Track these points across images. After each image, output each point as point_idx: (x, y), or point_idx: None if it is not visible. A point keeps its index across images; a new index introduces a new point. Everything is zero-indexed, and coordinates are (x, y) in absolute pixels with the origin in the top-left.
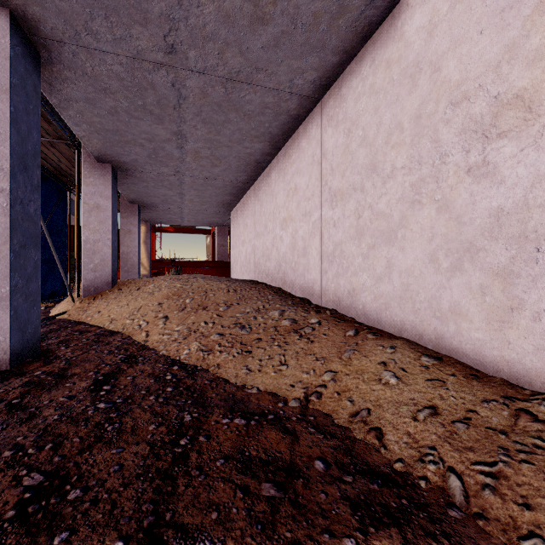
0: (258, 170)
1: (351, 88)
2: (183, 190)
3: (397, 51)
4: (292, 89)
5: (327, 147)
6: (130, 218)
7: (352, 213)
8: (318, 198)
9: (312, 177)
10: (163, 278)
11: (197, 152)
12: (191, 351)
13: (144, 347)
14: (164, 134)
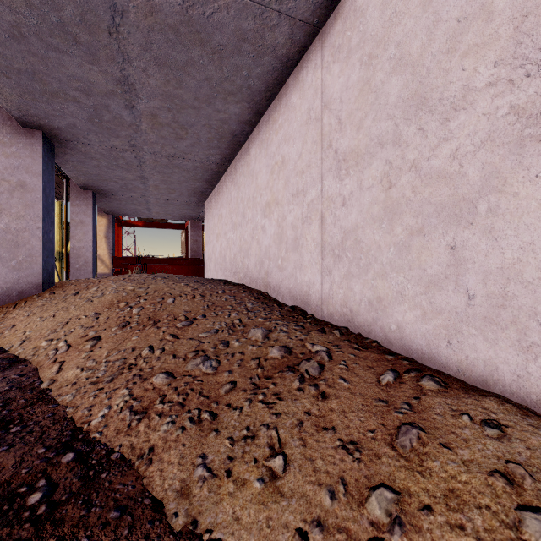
0: (234, 147)
1: None
2: (144, 172)
3: None
4: (282, 5)
5: (331, 93)
6: (83, 207)
7: (377, 181)
8: (316, 169)
9: (308, 141)
10: (113, 279)
11: (154, 116)
12: (111, 410)
13: (42, 394)
14: (104, 82)
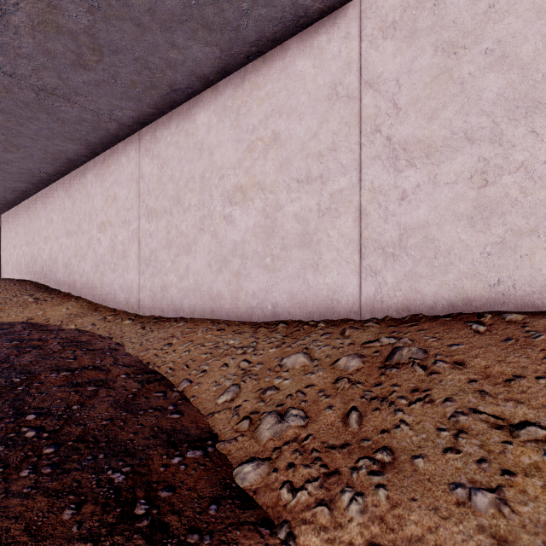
0: (26, 195)
1: (74, 183)
2: None
3: (85, 182)
4: (41, 171)
5: (66, 205)
6: None
7: (74, 244)
8: (62, 231)
9: (60, 218)
10: None
11: None
12: None
13: None
14: None
